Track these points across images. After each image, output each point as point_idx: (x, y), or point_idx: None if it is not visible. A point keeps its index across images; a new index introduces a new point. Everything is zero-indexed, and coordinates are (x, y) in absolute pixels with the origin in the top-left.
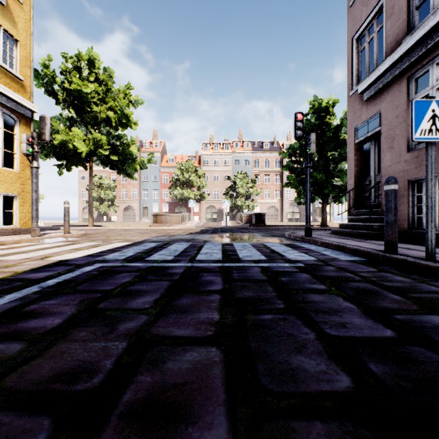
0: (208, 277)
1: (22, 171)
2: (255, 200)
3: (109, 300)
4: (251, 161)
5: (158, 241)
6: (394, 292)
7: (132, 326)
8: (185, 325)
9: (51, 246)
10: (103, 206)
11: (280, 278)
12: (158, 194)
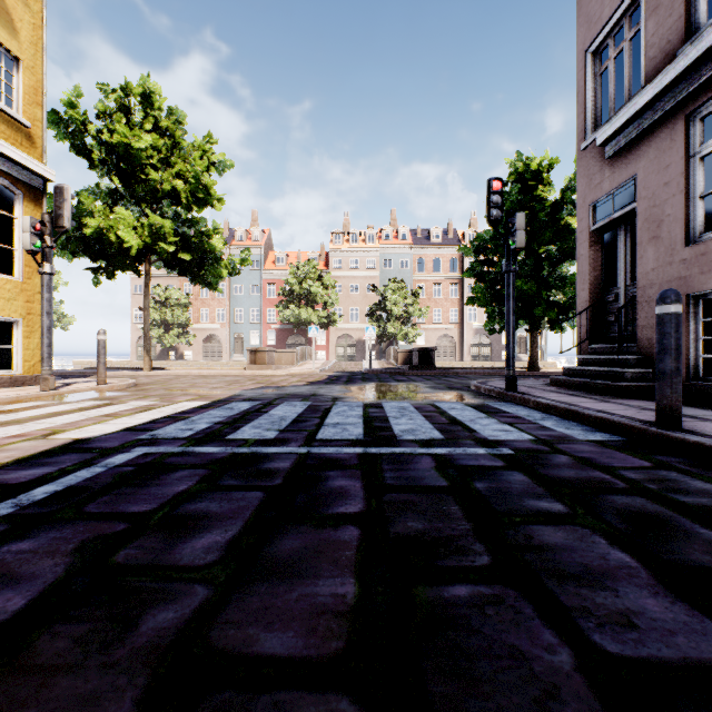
0: (338, 480)
1: (28, 280)
2: (418, 325)
3: (139, 540)
4: (411, 261)
5: (255, 398)
6: (702, 521)
7: (169, 622)
8: (284, 618)
9: (70, 409)
10: (170, 335)
11: (474, 483)
12: (260, 315)
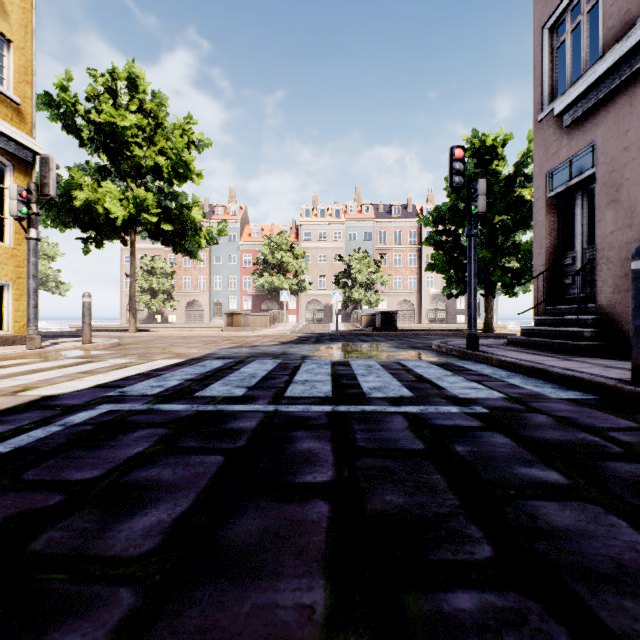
0: (306, 442)
1: (19, 246)
2: (380, 292)
3: (70, 518)
4: (373, 234)
5: (228, 356)
6: None
7: None
8: None
9: (50, 366)
10: (156, 300)
11: (453, 445)
12: (237, 283)
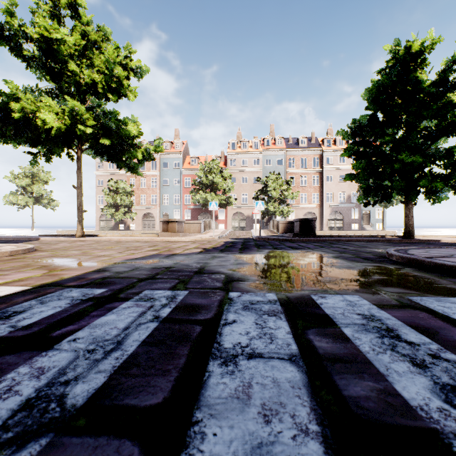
0: None
1: None
2: (289, 205)
3: None
4: (285, 160)
5: (112, 278)
6: None
7: None
8: None
9: None
10: (119, 212)
11: None
12: (180, 199)
